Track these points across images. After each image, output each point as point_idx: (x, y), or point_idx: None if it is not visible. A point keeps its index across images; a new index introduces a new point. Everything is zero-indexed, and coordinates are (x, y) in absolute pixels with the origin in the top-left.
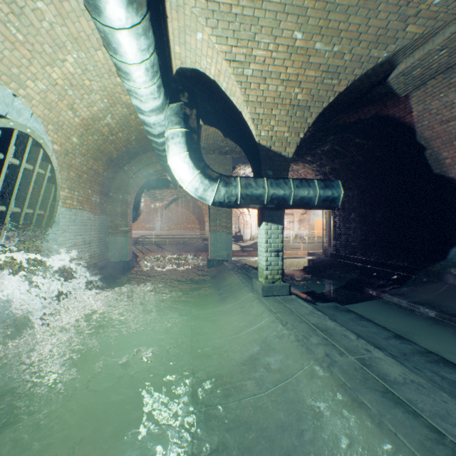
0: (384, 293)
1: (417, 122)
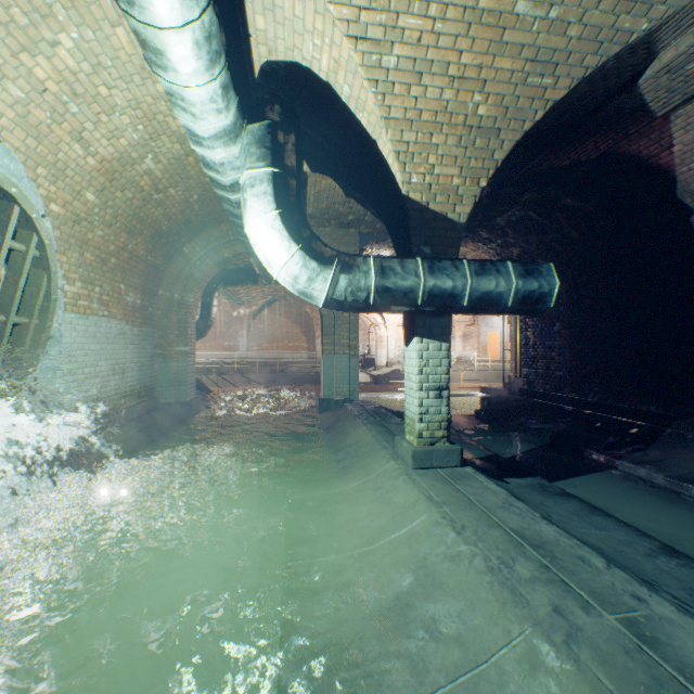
0: (620, 459)
1: (680, 163)
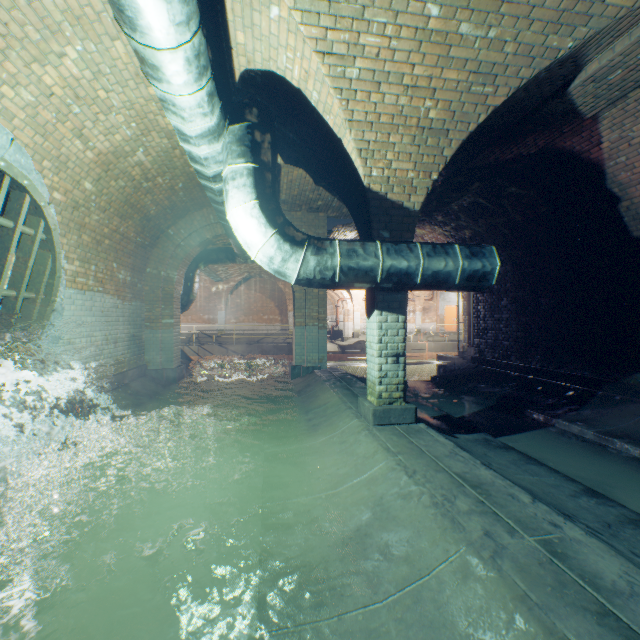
0: (557, 418)
1: (608, 158)
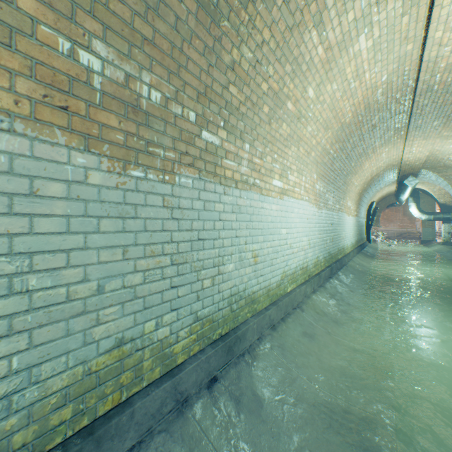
0: None
1: None
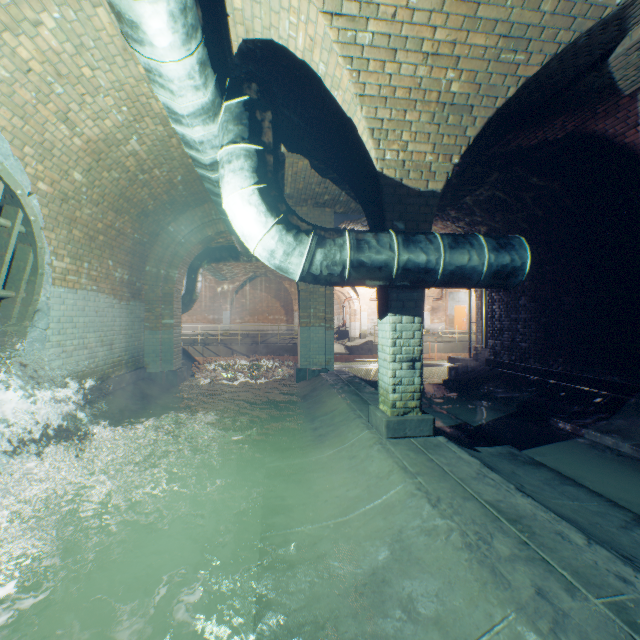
0: (586, 428)
1: None
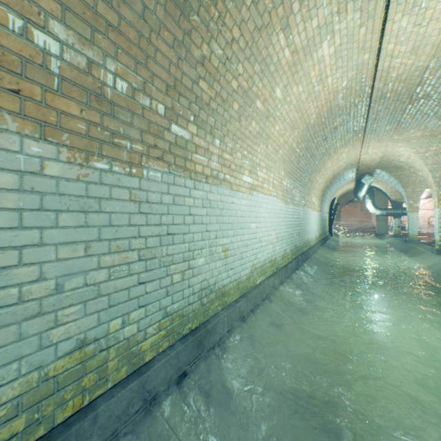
0: None
1: None
